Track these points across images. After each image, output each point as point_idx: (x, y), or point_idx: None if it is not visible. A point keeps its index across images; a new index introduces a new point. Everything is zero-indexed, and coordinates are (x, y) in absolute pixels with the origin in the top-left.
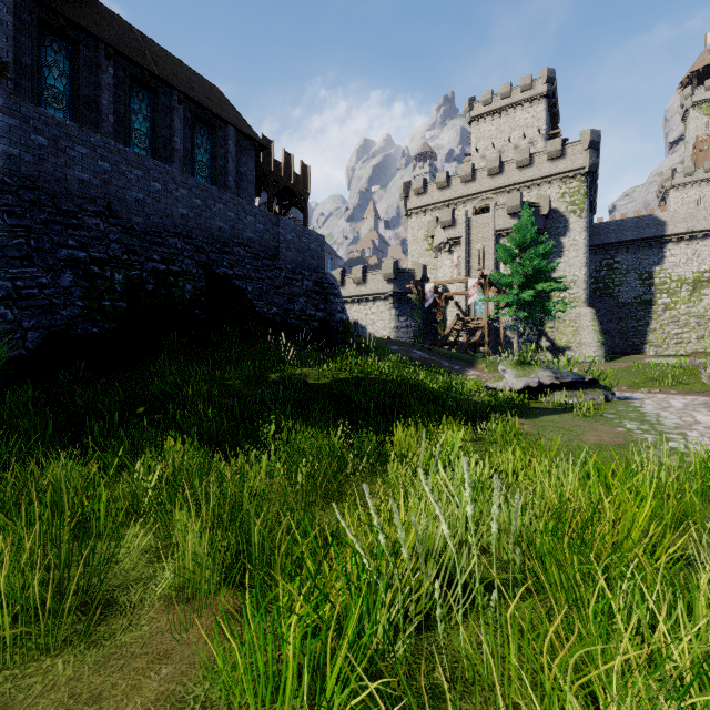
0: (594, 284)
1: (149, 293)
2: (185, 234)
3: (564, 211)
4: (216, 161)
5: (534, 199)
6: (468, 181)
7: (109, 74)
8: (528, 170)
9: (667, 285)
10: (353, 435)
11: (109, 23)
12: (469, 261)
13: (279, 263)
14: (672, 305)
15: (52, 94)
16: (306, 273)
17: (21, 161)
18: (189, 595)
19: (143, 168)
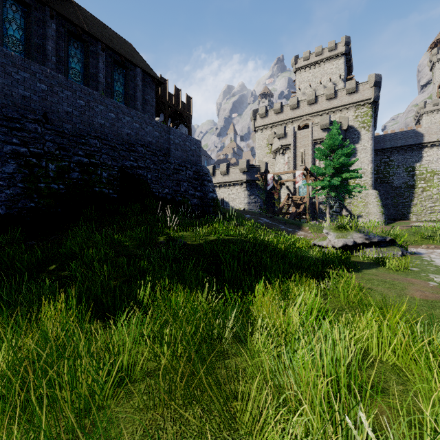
0: (376, 175)
1: (75, 178)
2: (103, 137)
3: (357, 127)
4: (128, 91)
5: (337, 119)
6: (294, 108)
7: (52, 29)
8: (334, 101)
9: (424, 175)
10: (219, 289)
11: None
12: (295, 160)
13: (169, 159)
14: (428, 188)
15: (12, 41)
16: (189, 166)
17: None
18: None
19: (71, 89)
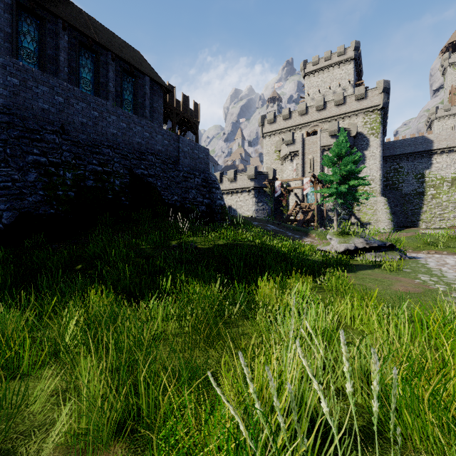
0: (385, 181)
1: (90, 186)
2: (115, 147)
3: (366, 133)
4: (137, 99)
5: (346, 126)
6: (303, 114)
7: (65, 40)
8: (342, 107)
9: (434, 182)
10: (228, 285)
11: (65, 7)
12: (304, 166)
13: (178, 167)
14: (437, 195)
15: (26, 53)
16: (197, 173)
17: (0, 95)
18: (82, 445)
19: (86, 101)
